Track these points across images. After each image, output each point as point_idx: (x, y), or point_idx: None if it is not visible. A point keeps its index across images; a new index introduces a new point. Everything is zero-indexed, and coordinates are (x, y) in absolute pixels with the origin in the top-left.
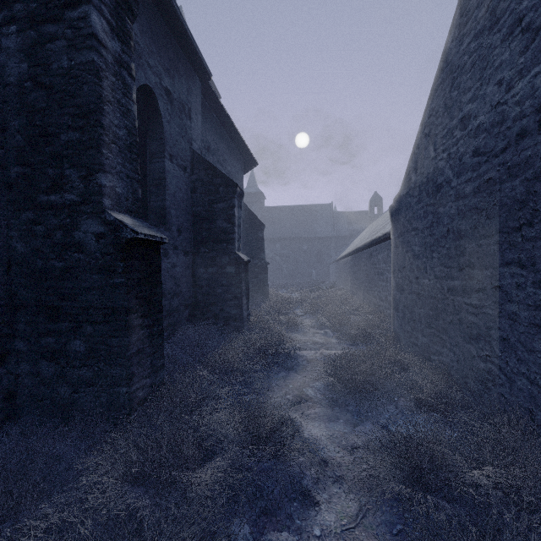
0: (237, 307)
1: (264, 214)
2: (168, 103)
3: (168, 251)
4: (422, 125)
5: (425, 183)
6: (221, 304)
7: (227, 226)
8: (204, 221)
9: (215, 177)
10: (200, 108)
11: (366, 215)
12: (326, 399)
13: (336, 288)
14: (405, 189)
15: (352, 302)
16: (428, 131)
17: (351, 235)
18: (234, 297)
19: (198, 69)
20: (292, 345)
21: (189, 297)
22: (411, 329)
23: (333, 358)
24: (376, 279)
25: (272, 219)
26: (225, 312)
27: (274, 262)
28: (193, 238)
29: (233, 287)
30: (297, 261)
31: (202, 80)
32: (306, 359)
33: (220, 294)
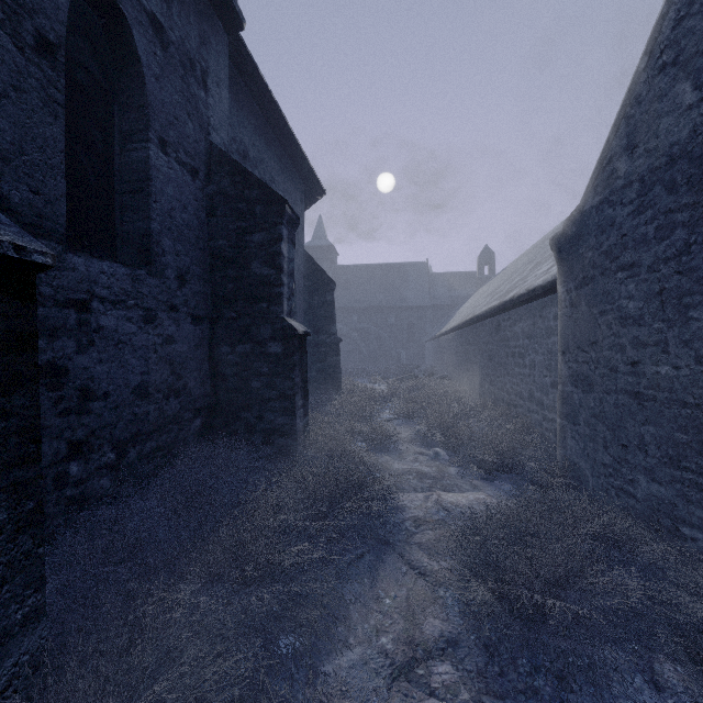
0: (287, 412)
1: (336, 275)
2: (157, 44)
3: (156, 313)
4: (651, 52)
5: (662, 168)
6: (258, 408)
7: (269, 272)
8: (230, 265)
9: (249, 187)
10: (226, 78)
11: (473, 278)
12: (473, 647)
13: (438, 376)
14: (597, 195)
15: (466, 397)
16: (675, 54)
17: (453, 304)
18: (281, 396)
19: (220, 6)
20: (385, 489)
21: (203, 396)
22: (614, 461)
23: (460, 513)
24: (509, 363)
25: (347, 282)
26: (265, 421)
27: (349, 340)
28: (210, 294)
29: (280, 379)
30: (381, 339)
31: (229, 31)
32: (410, 516)
33: (256, 390)
